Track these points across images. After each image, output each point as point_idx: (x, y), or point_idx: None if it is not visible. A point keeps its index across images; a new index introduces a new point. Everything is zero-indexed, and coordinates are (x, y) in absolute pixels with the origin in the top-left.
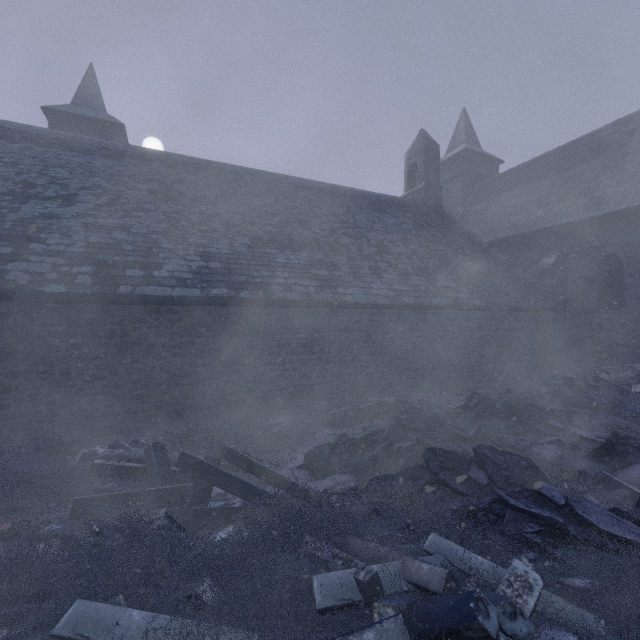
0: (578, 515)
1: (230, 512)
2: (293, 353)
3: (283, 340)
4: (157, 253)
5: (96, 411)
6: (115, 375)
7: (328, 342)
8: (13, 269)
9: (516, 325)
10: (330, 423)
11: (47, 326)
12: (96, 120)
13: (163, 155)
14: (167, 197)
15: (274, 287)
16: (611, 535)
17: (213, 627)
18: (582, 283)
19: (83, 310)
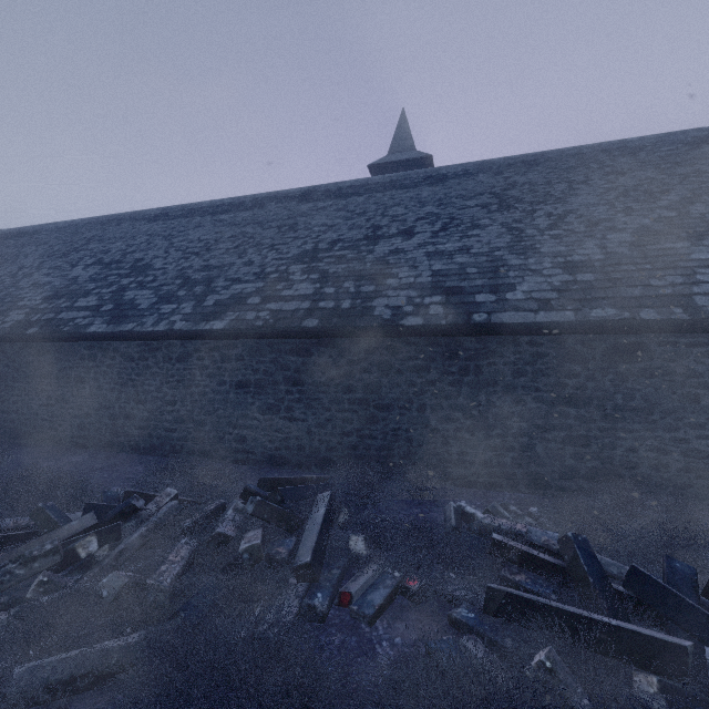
0: None
1: None
2: None
3: None
4: (505, 272)
5: (449, 456)
6: (468, 418)
7: None
8: (377, 305)
9: None
10: None
11: (405, 360)
12: (408, 161)
13: (486, 164)
14: (501, 207)
15: (700, 300)
16: None
17: None
18: None
19: (436, 343)
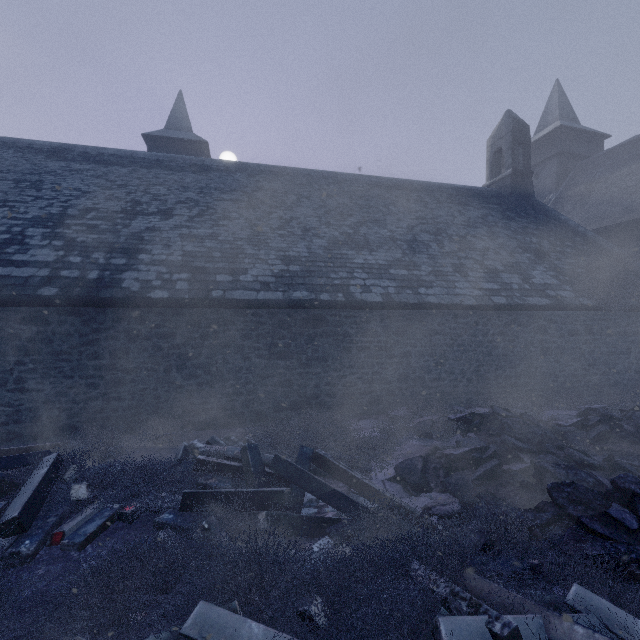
0: None
1: (326, 522)
2: (372, 356)
3: (362, 343)
4: (242, 259)
5: (192, 406)
6: (208, 374)
7: (409, 345)
8: (127, 278)
9: (636, 328)
10: (416, 433)
11: (153, 328)
12: (184, 140)
13: (243, 166)
14: (249, 205)
15: (353, 289)
16: None
17: None
18: None
19: (182, 313)
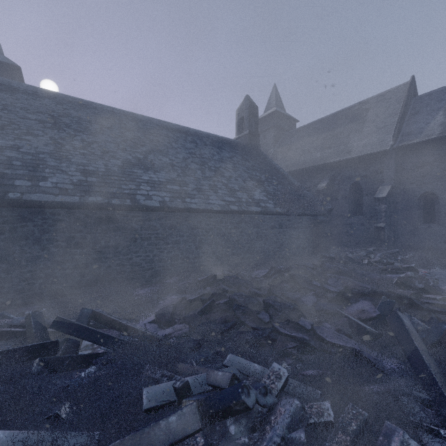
0: (317, 334)
1: (93, 356)
2: (153, 244)
3: (145, 235)
4: (43, 168)
5: None
6: (4, 263)
7: (179, 236)
8: None
9: (302, 225)
10: (177, 291)
11: None
12: None
13: (52, 94)
14: (54, 126)
15: (139, 197)
16: (332, 344)
17: (65, 433)
18: (341, 199)
19: None
